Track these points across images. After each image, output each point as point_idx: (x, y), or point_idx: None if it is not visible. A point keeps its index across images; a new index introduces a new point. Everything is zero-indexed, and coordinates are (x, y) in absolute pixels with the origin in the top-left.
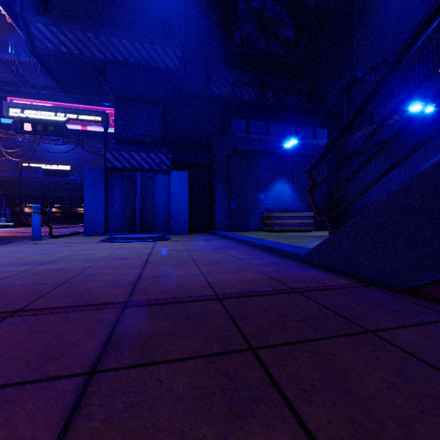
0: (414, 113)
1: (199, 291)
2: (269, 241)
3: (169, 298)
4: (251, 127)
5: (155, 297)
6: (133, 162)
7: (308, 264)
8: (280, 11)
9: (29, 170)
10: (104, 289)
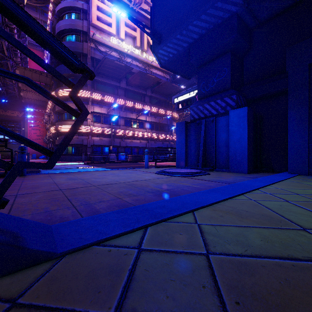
0: None
1: None
2: (208, 198)
3: None
4: None
5: None
6: (205, 112)
7: None
8: None
9: None
10: None
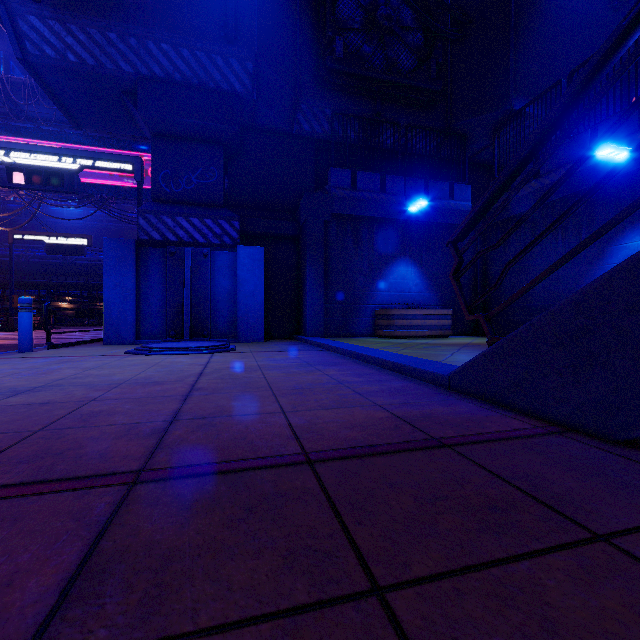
0: (600, 161)
1: (274, 446)
2: (389, 353)
3: (220, 460)
4: (359, 181)
5: (195, 459)
6: (179, 232)
7: (453, 391)
8: (401, 9)
9: (26, 246)
10: (107, 444)
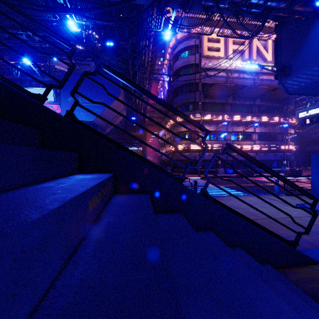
0: None
1: None
2: None
3: None
4: None
5: None
6: None
7: None
8: None
9: None
10: None
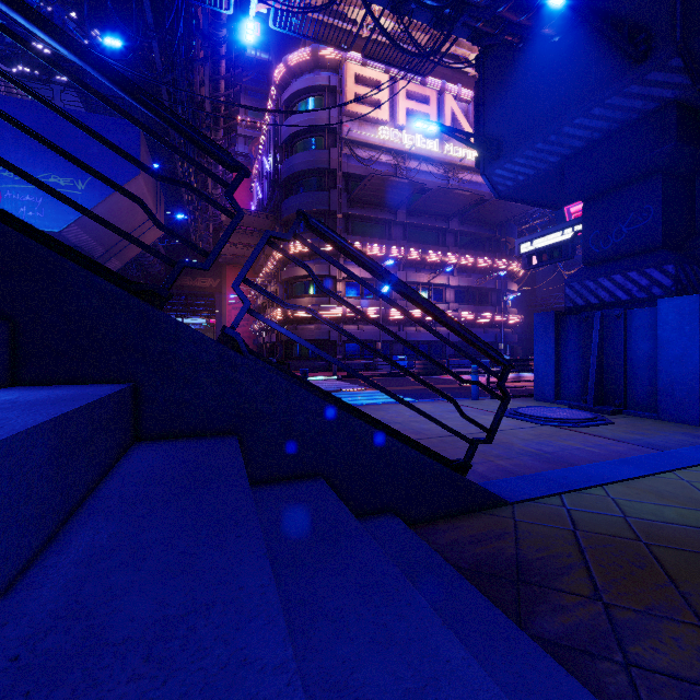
0: None
1: None
2: (618, 472)
3: None
4: None
5: None
6: (600, 294)
7: None
8: None
9: None
10: None
